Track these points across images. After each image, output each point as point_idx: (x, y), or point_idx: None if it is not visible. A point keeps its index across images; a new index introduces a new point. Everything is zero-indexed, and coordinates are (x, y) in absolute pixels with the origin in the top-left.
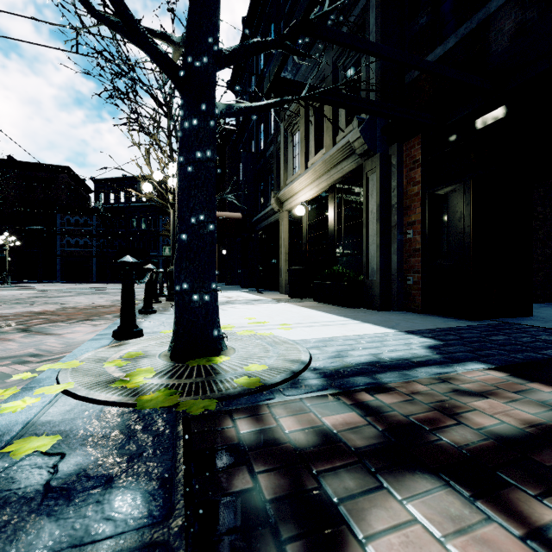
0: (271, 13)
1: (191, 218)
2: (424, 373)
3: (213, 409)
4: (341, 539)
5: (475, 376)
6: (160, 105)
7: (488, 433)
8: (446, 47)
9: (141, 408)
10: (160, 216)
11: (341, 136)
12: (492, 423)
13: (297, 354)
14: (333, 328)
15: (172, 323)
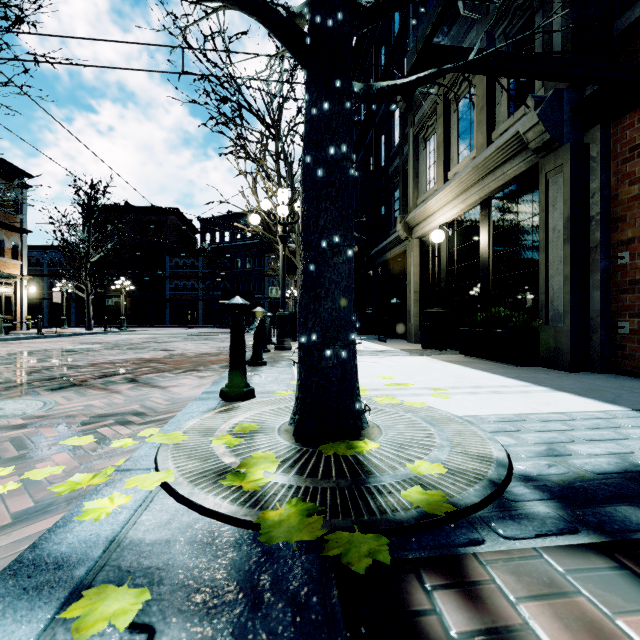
0: None
1: (322, 241)
2: None
3: (387, 562)
4: None
5: None
6: (267, 127)
7: None
8: None
9: (268, 540)
10: (265, 254)
11: (501, 130)
12: None
13: (482, 445)
14: (511, 397)
15: (286, 380)
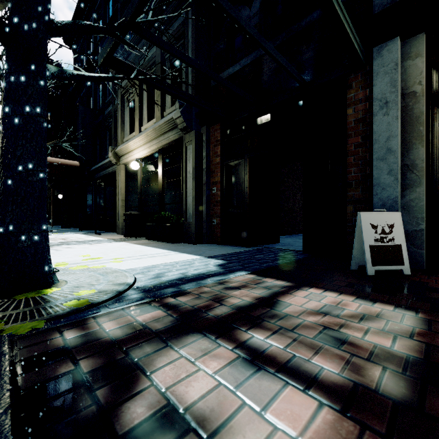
0: None
1: (19, 166)
2: (211, 280)
3: (41, 327)
4: (136, 379)
5: (239, 279)
6: None
7: (236, 307)
8: (234, 69)
9: None
10: None
11: (168, 112)
12: (239, 302)
13: (125, 279)
14: (157, 258)
15: None
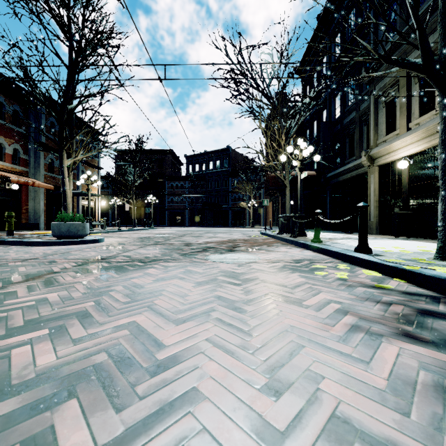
0: (350, 5)
1: None
2: None
3: None
4: None
5: None
6: (268, 98)
7: None
8: None
9: None
10: (230, 178)
11: None
12: None
13: None
14: None
15: None
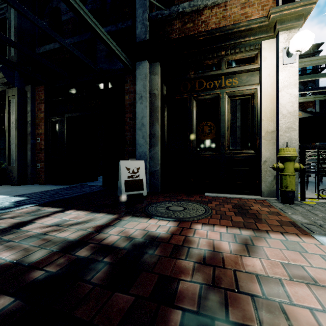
0: None
1: None
2: None
3: None
4: None
5: (22, 210)
6: None
7: None
8: (55, 46)
9: None
10: None
11: None
12: None
13: None
14: None
15: None
